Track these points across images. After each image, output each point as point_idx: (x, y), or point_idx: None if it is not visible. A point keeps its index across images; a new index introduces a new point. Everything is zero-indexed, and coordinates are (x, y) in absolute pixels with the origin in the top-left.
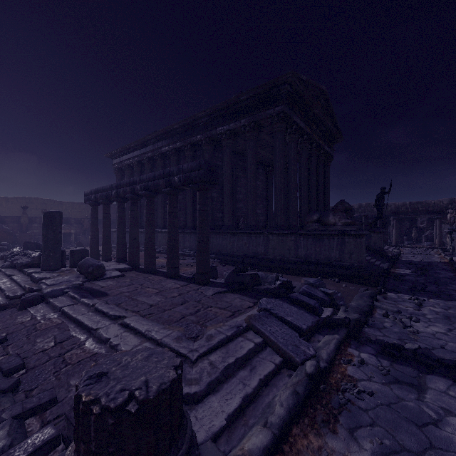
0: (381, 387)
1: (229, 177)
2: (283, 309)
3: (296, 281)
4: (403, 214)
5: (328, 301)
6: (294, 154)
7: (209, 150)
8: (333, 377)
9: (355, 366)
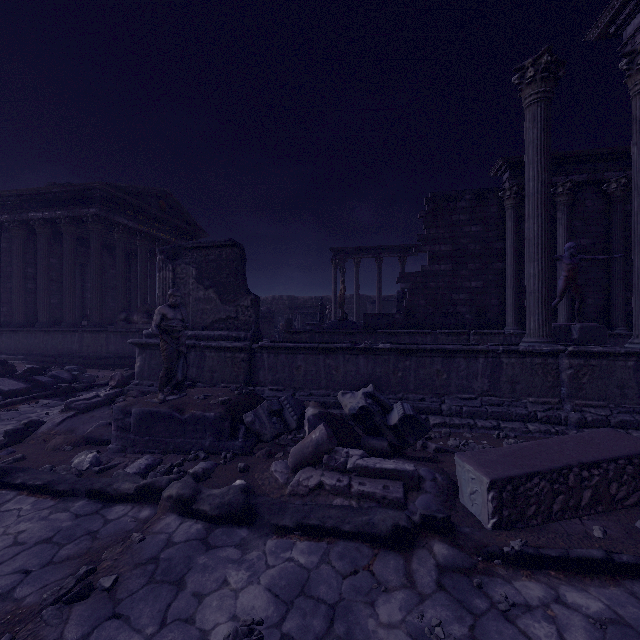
0: (31, 408)
1: (45, 269)
2: (3, 383)
3: (89, 372)
4: (297, 308)
5: (68, 379)
6: (123, 253)
7: (20, 235)
8: (4, 408)
9: (30, 404)
